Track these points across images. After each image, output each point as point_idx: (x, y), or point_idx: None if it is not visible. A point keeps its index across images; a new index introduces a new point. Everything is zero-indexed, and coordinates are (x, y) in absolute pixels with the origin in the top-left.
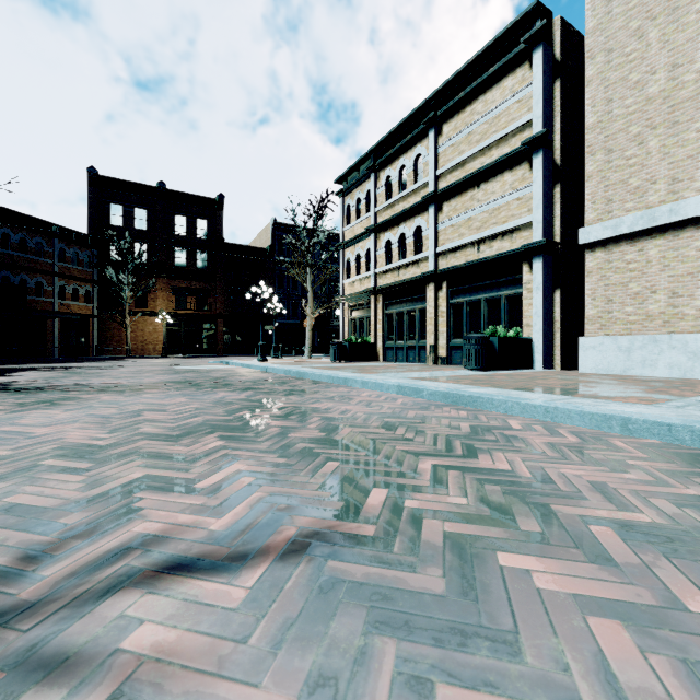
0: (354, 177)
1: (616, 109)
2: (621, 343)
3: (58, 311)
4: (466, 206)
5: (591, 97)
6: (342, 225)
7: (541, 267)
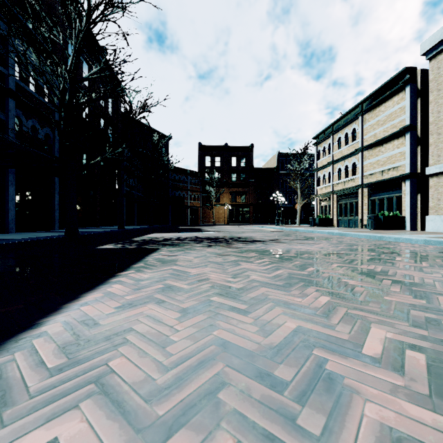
0: (322, 136)
1: (441, 116)
2: (442, 218)
3: (189, 205)
4: (376, 154)
5: (431, 109)
6: (316, 160)
7: (409, 184)
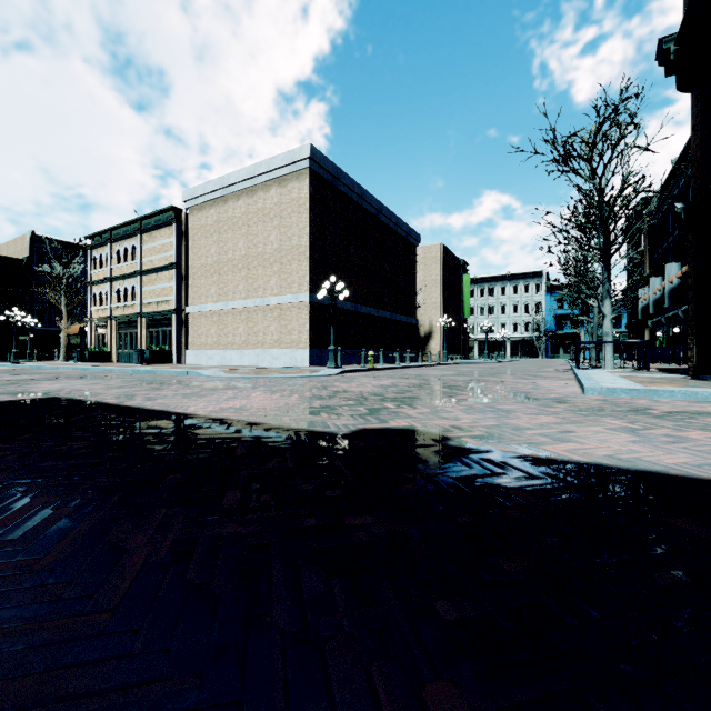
0: (99, 240)
1: (195, 264)
2: (195, 353)
3: None
4: (153, 282)
5: (190, 255)
6: (91, 269)
7: (176, 320)
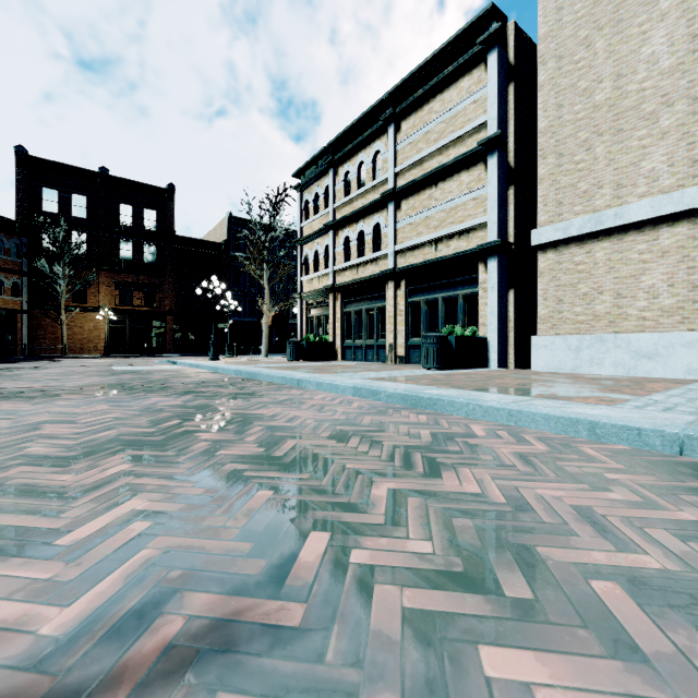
0: (313, 172)
1: (566, 115)
2: (571, 343)
3: None
4: (424, 204)
5: (543, 102)
6: (300, 221)
7: (497, 267)
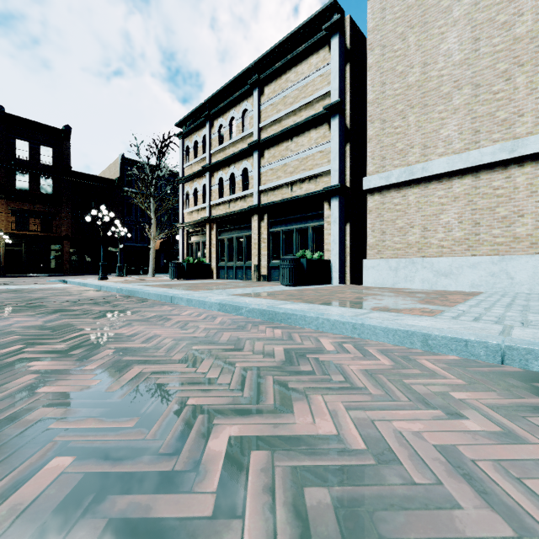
0: (193, 123)
1: (388, 91)
2: (391, 264)
3: None
4: (282, 154)
5: (371, 79)
6: (182, 163)
7: (337, 205)
